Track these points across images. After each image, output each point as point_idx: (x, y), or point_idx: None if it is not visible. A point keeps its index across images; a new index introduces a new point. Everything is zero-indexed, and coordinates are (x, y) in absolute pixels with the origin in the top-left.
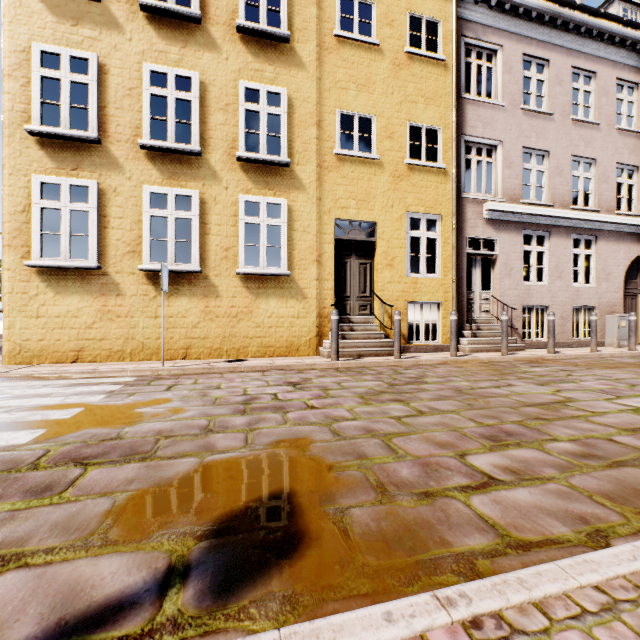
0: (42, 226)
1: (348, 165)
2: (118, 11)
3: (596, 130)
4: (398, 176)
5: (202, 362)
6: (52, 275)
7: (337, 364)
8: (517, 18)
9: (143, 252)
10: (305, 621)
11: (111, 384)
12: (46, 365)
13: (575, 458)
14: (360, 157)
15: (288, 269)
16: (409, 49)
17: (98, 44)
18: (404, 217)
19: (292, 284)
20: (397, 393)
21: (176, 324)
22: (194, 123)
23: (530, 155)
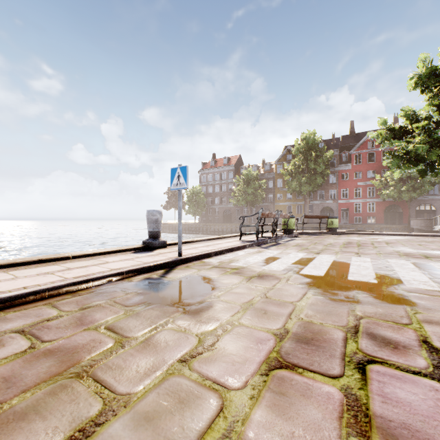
0: None
1: None
2: None
3: None
4: None
5: None
6: None
7: None
8: None
9: None
10: (124, 281)
11: None
12: None
13: None
14: None
15: None
16: None
17: None
18: None
19: None
20: None
21: None
22: None
23: None
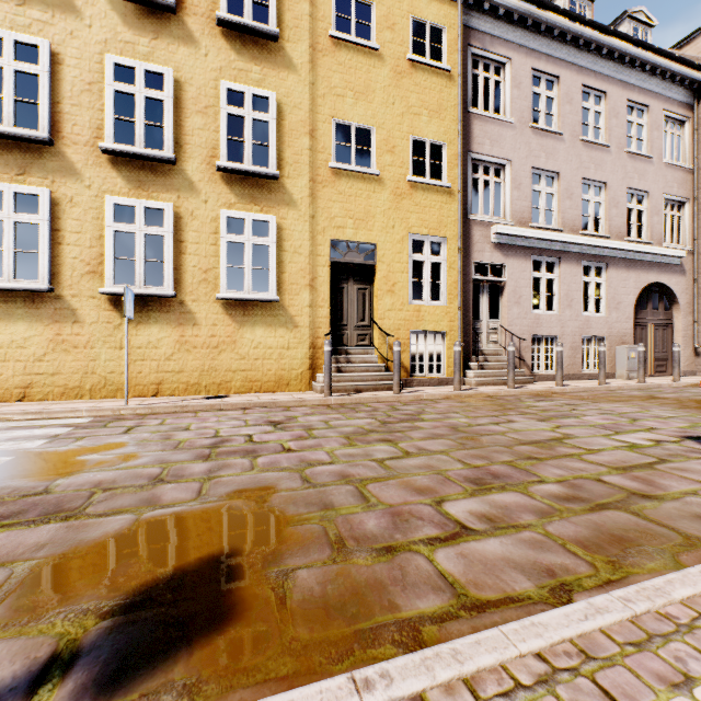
0: None
1: (345, 180)
2: None
3: (606, 152)
4: (400, 194)
5: (176, 399)
6: None
7: (330, 400)
8: (526, 30)
9: (105, 273)
10: None
11: (59, 426)
12: None
13: (558, 502)
14: (358, 172)
15: (277, 294)
16: (412, 56)
17: (50, 29)
18: (406, 239)
19: (282, 311)
20: (387, 432)
21: (146, 356)
22: (167, 126)
23: (540, 176)
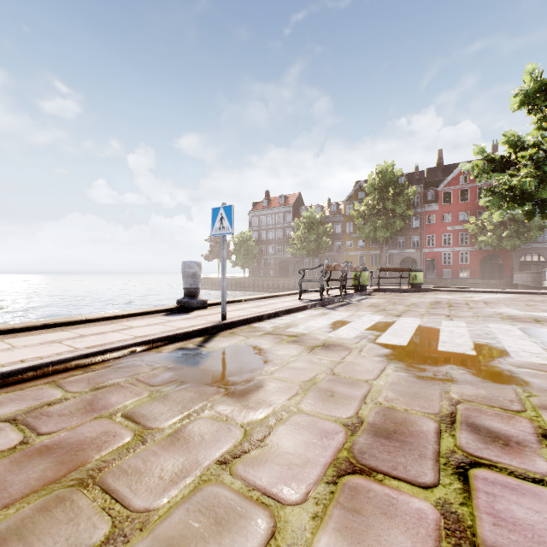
0: None
1: None
2: None
3: None
4: None
5: None
6: None
7: None
8: None
9: None
10: (151, 351)
11: None
12: None
13: None
14: None
15: None
16: None
17: None
18: None
19: None
20: None
21: None
22: None
23: None
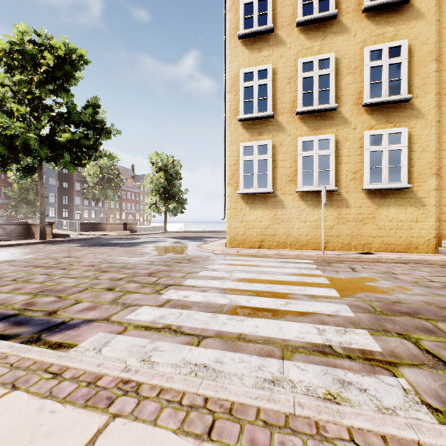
0: (243, 171)
1: None
2: (282, 33)
3: None
4: None
5: (341, 253)
6: (248, 198)
7: None
8: None
9: (298, 180)
10: None
11: (305, 263)
12: (247, 249)
13: None
14: None
15: (406, 183)
16: None
17: (271, 58)
18: None
19: (410, 195)
20: None
21: (318, 226)
22: (331, 88)
23: None
